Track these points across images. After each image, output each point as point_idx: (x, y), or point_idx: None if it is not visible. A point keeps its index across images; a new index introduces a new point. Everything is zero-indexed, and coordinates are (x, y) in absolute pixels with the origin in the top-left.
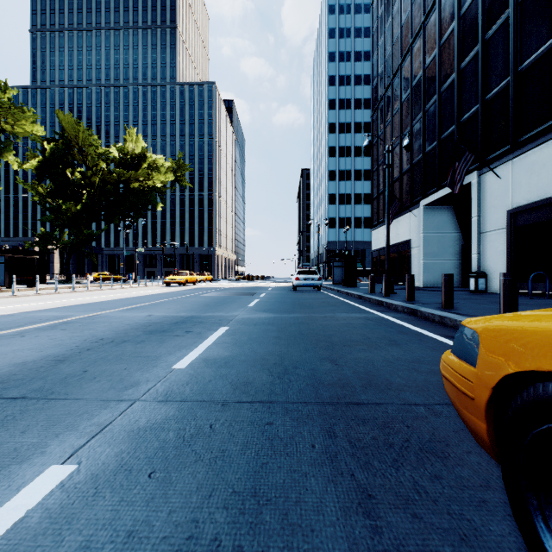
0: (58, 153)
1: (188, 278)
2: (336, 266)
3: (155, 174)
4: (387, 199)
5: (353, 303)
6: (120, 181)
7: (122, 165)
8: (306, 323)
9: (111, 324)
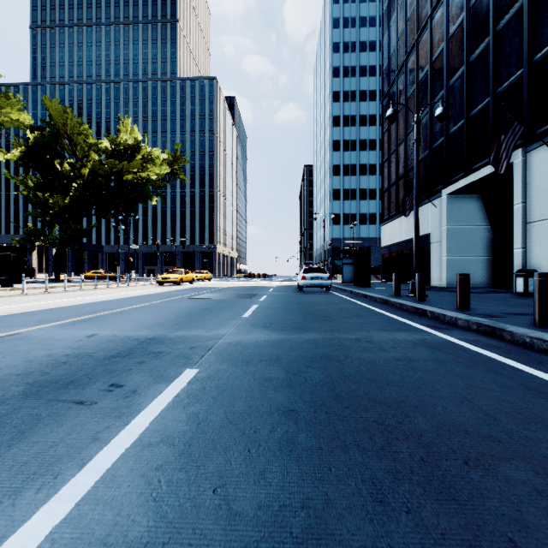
0: (44, 143)
1: (183, 276)
2: (346, 263)
3: (150, 166)
4: (416, 181)
5: (381, 310)
6: (112, 173)
7: (114, 156)
8: (335, 359)
9: (1, 360)
